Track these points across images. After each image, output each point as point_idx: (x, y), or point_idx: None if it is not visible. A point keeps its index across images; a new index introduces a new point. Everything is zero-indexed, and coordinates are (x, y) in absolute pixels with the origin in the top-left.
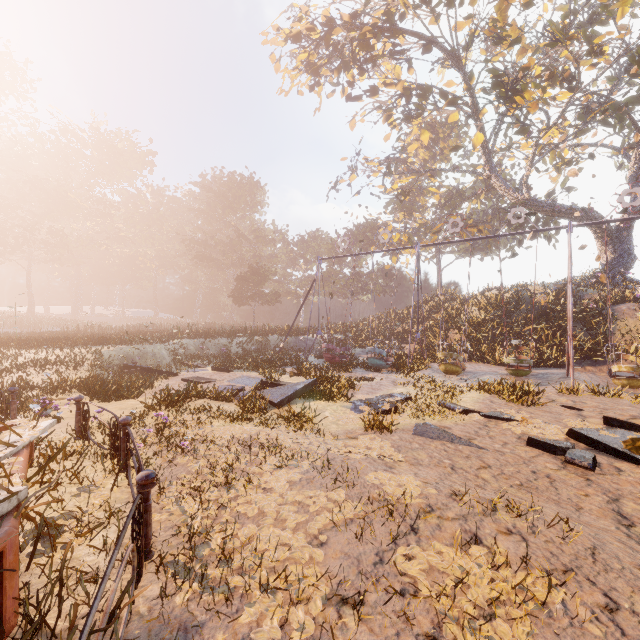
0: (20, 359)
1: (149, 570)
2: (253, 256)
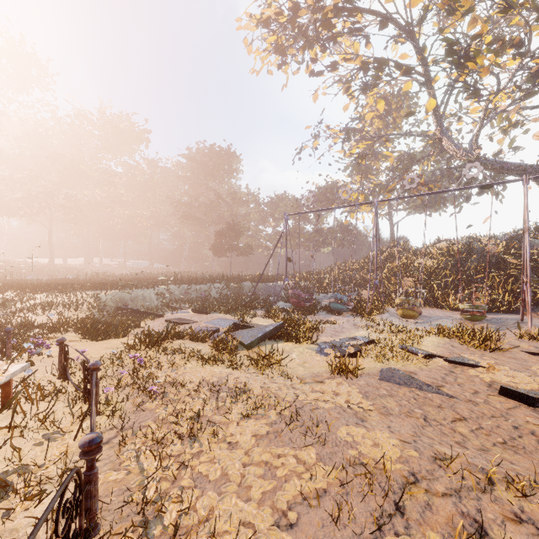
0: (32, 301)
1: None
2: (230, 215)
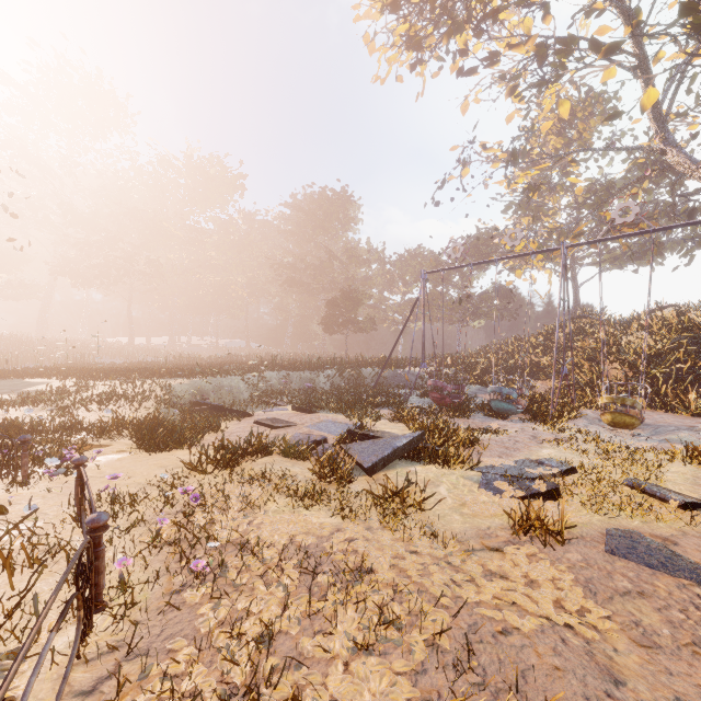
0: (91, 392)
1: None
2: (345, 279)
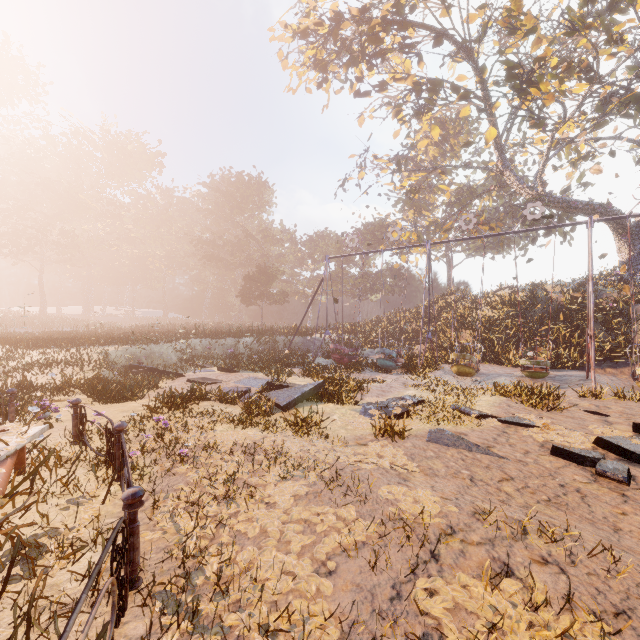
0: (27, 359)
1: (135, 602)
2: (261, 256)
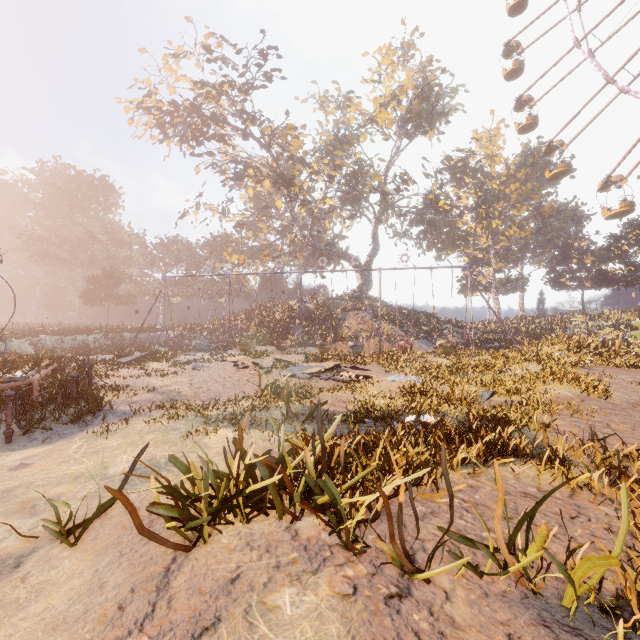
0: None
1: None
2: (106, 257)
